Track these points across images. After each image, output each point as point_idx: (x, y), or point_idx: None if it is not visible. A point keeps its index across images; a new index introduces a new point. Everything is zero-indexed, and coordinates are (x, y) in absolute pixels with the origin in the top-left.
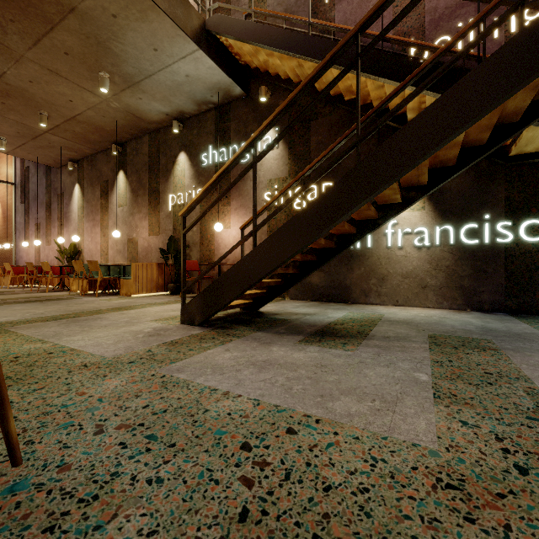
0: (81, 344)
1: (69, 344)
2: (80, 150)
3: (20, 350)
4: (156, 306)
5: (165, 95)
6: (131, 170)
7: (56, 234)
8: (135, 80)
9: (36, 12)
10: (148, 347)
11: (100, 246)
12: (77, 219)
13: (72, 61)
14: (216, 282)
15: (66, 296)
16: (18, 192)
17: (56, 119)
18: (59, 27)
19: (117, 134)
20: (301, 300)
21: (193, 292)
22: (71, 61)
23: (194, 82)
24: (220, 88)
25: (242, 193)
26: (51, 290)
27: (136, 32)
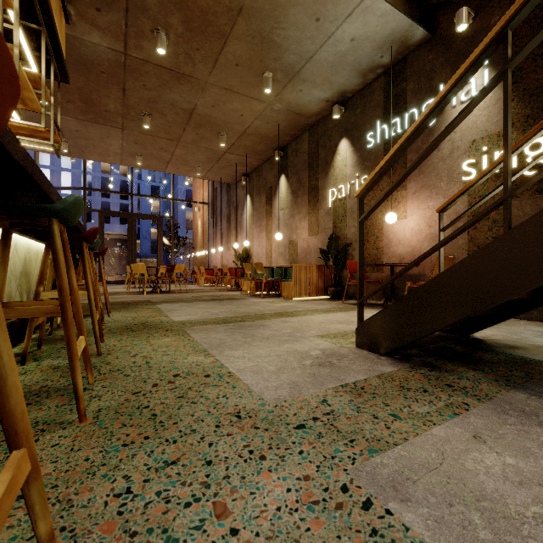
0: (240, 365)
1: (228, 362)
2: (250, 163)
3: (183, 364)
4: (318, 313)
5: (326, 77)
6: (291, 172)
7: (233, 241)
8: (295, 70)
9: (213, 30)
10: (321, 391)
11: (265, 249)
12: (247, 226)
13: (241, 71)
14: (417, 292)
15: (238, 296)
16: (210, 209)
17: (232, 137)
18: (230, 37)
19: (279, 139)
20: (537, 320)
21: (356, 298)
22: (240, 71)
23: (360, 45)
24: (393, 40)
25: (423, 169)
26: (229, 289)
27: (297, 6)
